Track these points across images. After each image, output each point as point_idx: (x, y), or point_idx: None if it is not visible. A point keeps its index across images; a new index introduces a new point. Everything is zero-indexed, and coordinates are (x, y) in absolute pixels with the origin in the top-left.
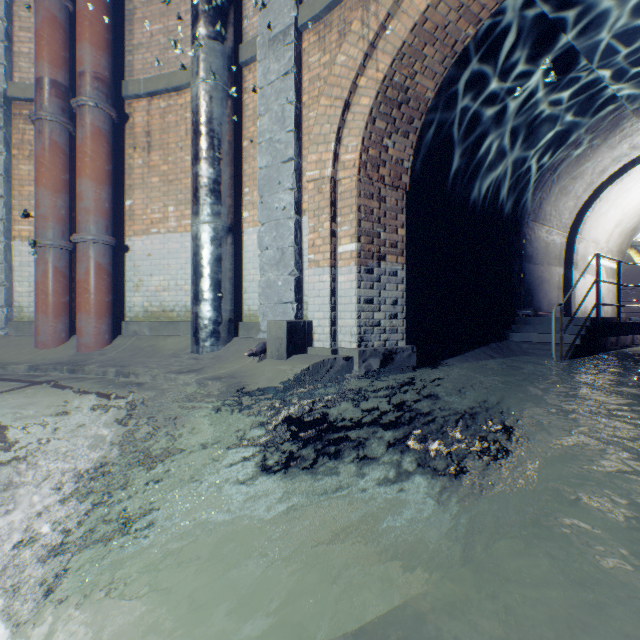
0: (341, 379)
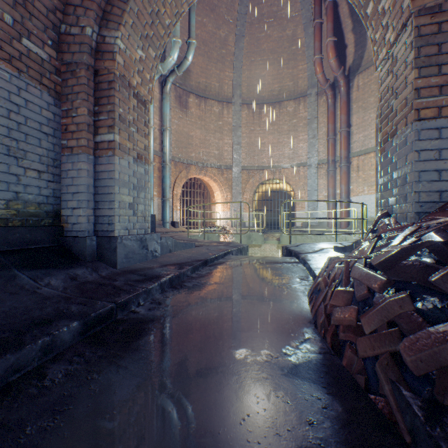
0: None
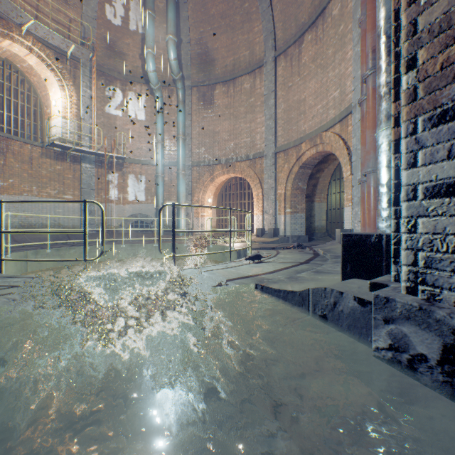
0: (351, 330)
